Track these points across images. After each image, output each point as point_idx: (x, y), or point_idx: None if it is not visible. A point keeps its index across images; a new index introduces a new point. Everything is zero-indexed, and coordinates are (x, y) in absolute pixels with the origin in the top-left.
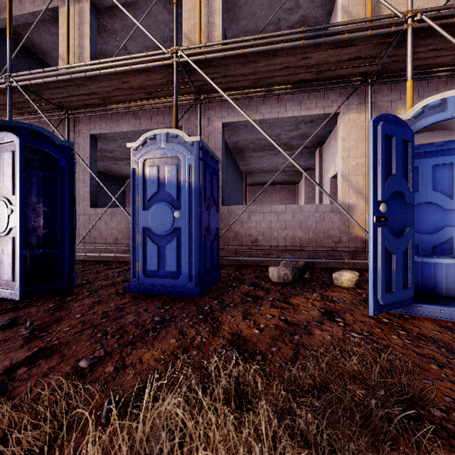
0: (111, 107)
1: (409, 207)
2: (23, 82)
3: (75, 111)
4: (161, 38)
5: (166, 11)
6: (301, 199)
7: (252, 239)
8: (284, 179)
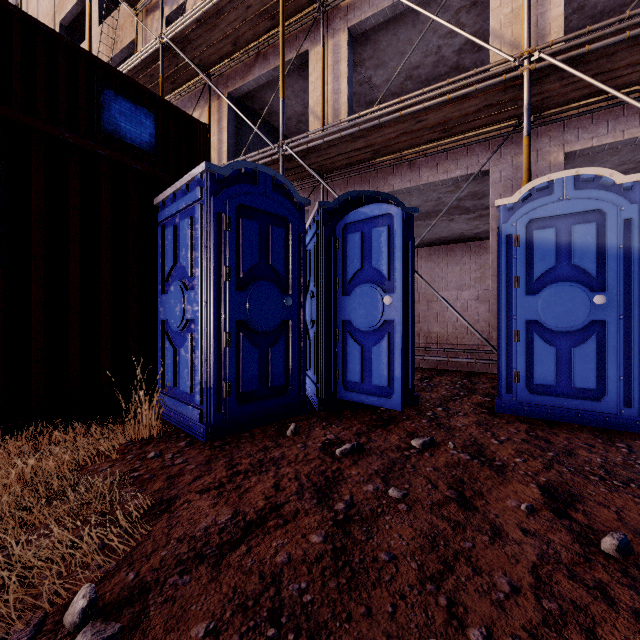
0: (381, 161)
1: None
2: (299, 148)
3: (331, 174)
4: (422, 53)
5: (441, 10)
6: None
7: None
8: None
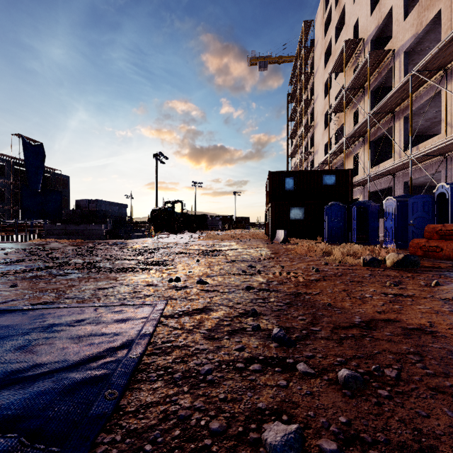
0: (408, 169)
1: (431, 220)
2: (371, 176)
3: (395, 173)
4: None
5: None
6: None
7: None
8: None
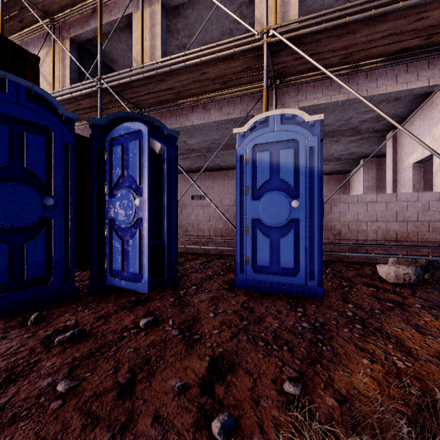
0: (183, 102)
1: None
2: (112, 83)
3: (148, 108)
4: (220, 32)
5: (229, 2)
6: (354, 189)
7: (334, 232)
8: (335, 168)
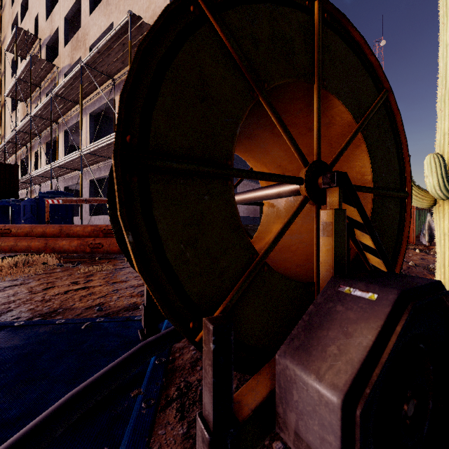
0: (65, 176)
1: (37, 221)
2: (32, 176)
3: (59, 178)
4: None
5: None
6: None
7: None
8: None
